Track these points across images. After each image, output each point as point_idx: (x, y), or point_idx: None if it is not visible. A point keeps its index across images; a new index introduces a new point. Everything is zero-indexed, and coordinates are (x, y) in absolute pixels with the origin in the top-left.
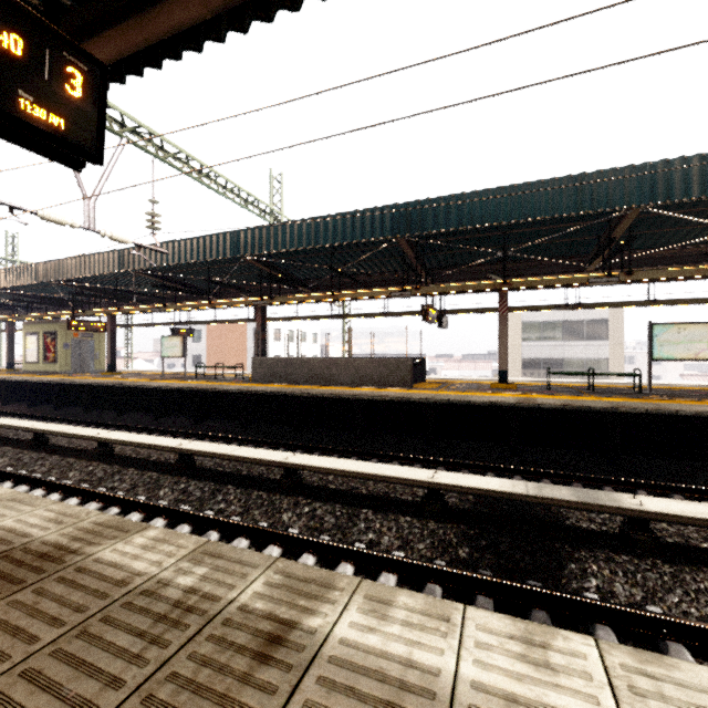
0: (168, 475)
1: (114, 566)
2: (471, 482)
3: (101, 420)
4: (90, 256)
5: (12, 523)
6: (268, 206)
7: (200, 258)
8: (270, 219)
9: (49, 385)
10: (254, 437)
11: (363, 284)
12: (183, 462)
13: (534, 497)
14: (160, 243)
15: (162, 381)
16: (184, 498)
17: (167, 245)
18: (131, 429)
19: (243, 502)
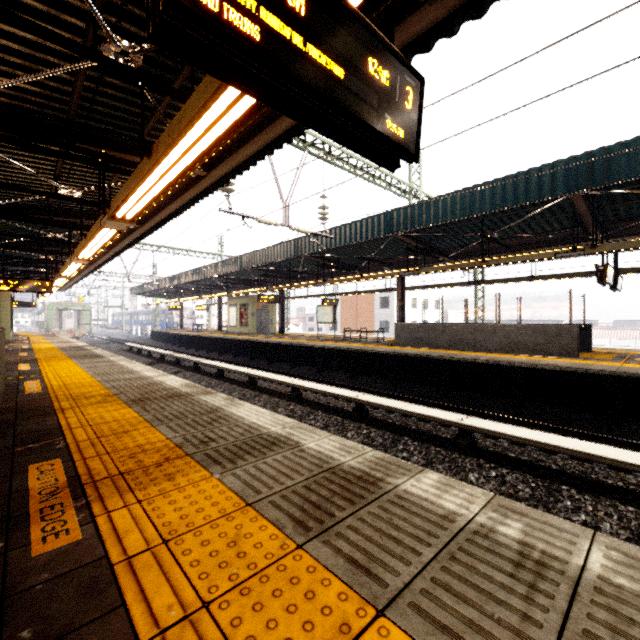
0: (349, 420)
1: (426, 501)
2: None
3: (280, 370)
4: (274, 246)
5: (315, 447)
6: (408, 185)
7: (357, 239)
8: (409, 197)
9: (246, 342)
10: (405, 395)
11: (510, 248)
12: (359, 411)
13: None
14: (325, 231)
15: (320, 342)
16: (369, 442)
17: (330, 231)
18: (304, 379)
19: (424, 455)
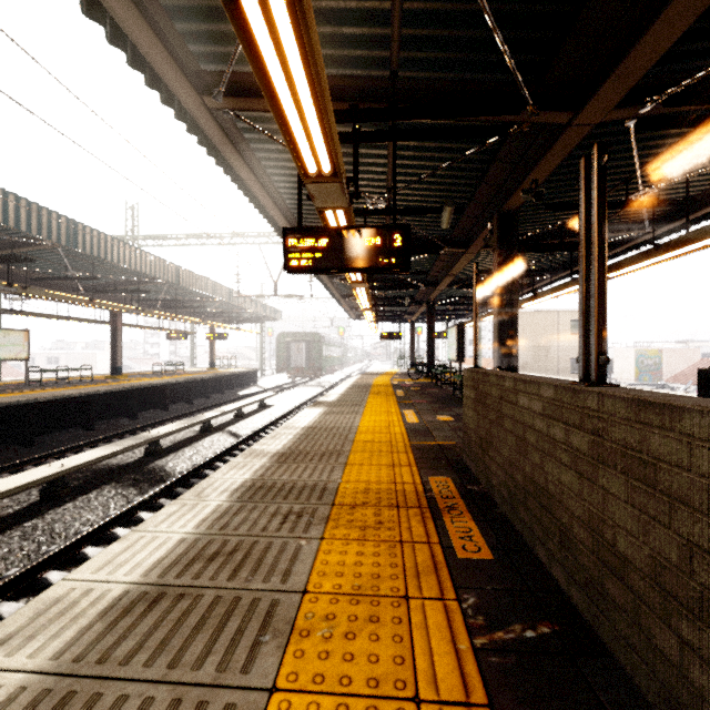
0: None
1: (285, 445)
2: (88, 457)
3: None
4: None
5: (247, 475)
6: None
7: None
8: None
9: None
10: None
11: None
12: None
13: (129, 447)
14: None
15: None
16: None
17: None
18: None
19: None
